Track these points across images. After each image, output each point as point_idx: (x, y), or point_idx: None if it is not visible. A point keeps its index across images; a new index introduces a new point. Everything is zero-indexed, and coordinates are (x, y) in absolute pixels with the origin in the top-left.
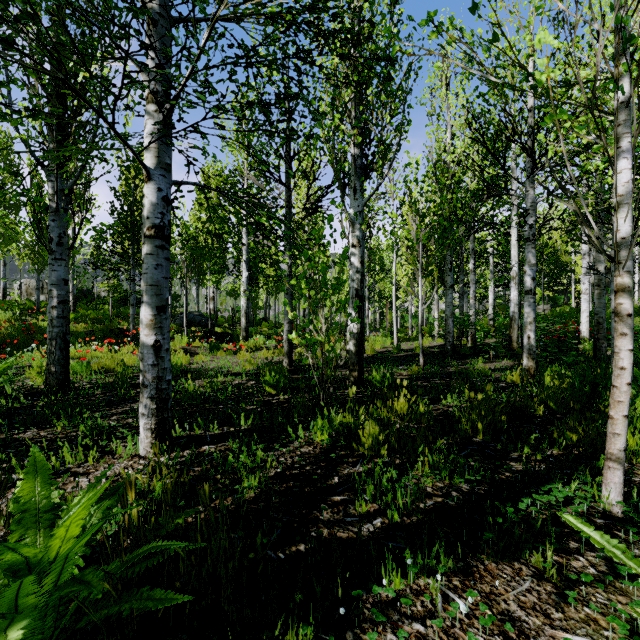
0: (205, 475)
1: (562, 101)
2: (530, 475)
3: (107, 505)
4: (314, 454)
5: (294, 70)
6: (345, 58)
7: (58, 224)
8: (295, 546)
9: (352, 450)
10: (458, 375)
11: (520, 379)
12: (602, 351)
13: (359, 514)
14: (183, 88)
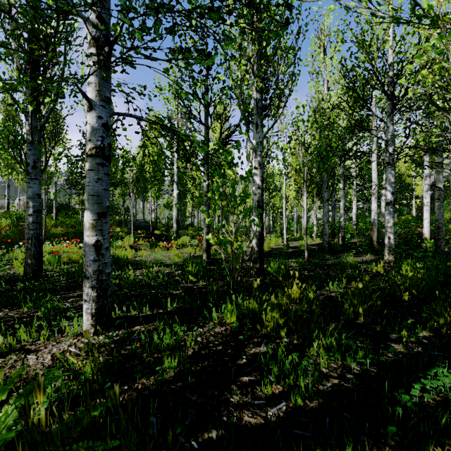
0: (134, 353)
1: (446, 27)
2: (411, 356)
3: (22, 402)
4: (225, 334)
5: (209, 18)
6: (251, 6)
7: (33, 152)
8: (207, 433)
9: (257, 331)
10: (334, 266)
11: (383, 270)
12: (441, 248)
13: (265, 396)
14: (118, 34)
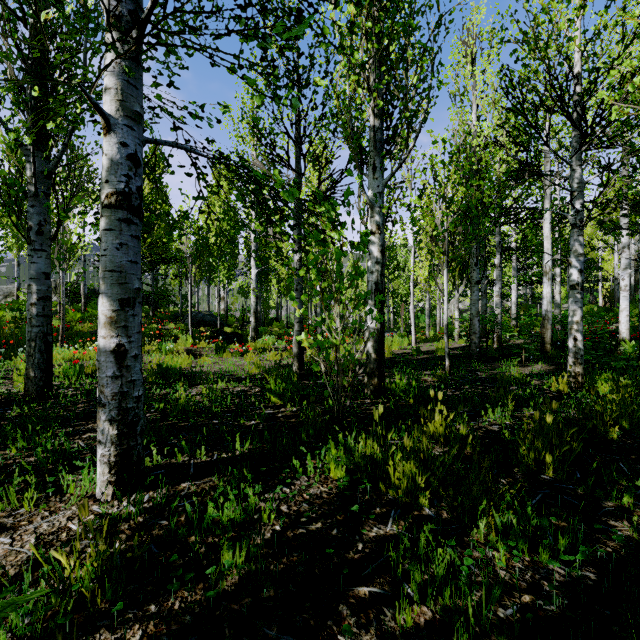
0: (174, 536)
1: None
2: None
3: None
4: (327, 499)
5: None
6: None
7: (38, 210)
8: None
9: (379, 493)
10: (491, 382)
11: (568, 388)
12: None
13: (402, 632)
14: (153, 8)
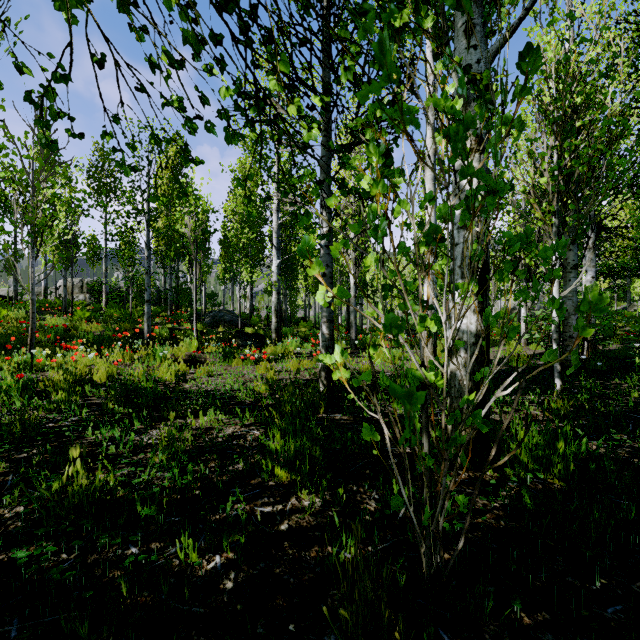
0: None
1: None
2: None
3: None
4: None
5: None
6: None
7: None
8: None
9: None
10: None
11: None
12: None
13: None
14: None
